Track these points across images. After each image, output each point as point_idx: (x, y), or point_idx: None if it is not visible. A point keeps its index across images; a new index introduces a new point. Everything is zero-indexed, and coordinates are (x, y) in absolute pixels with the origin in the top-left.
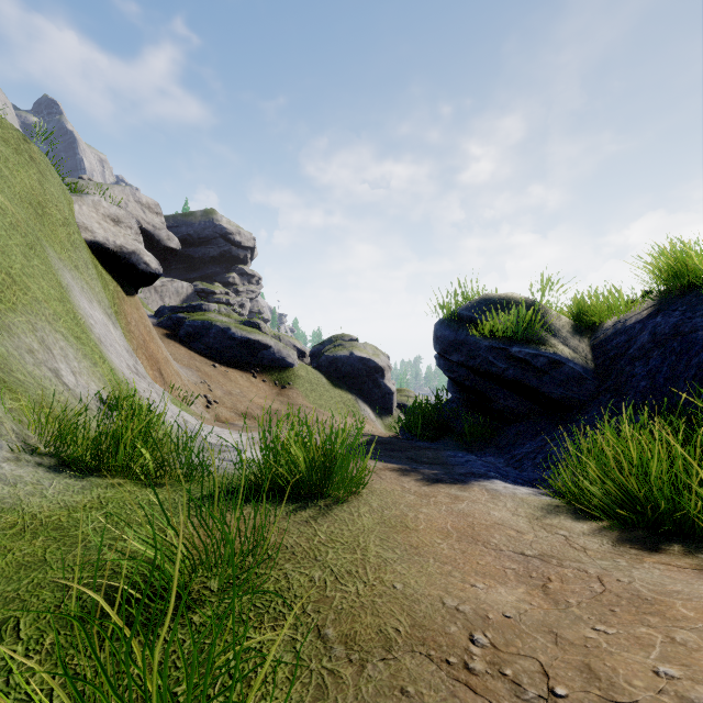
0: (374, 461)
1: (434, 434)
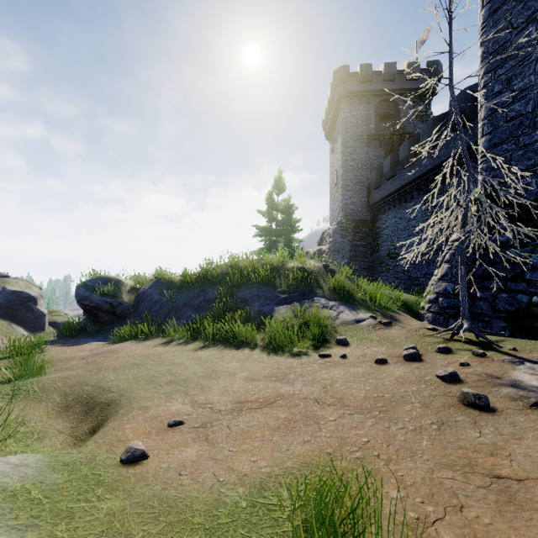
0: (48, 345)
1: (76, 334)
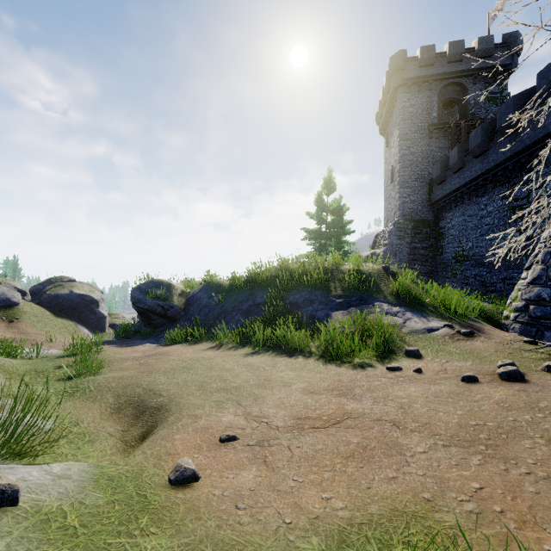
0: (106, 345)
1: (131, 336)
